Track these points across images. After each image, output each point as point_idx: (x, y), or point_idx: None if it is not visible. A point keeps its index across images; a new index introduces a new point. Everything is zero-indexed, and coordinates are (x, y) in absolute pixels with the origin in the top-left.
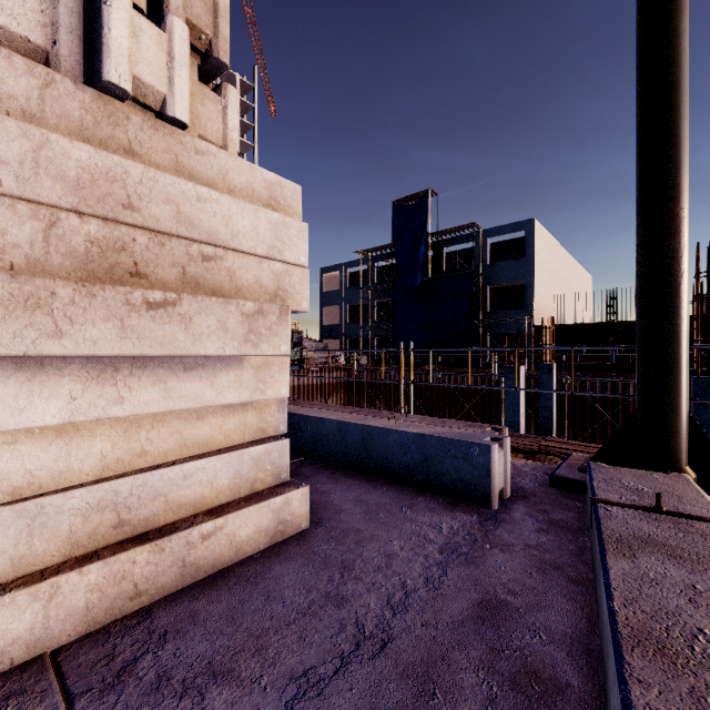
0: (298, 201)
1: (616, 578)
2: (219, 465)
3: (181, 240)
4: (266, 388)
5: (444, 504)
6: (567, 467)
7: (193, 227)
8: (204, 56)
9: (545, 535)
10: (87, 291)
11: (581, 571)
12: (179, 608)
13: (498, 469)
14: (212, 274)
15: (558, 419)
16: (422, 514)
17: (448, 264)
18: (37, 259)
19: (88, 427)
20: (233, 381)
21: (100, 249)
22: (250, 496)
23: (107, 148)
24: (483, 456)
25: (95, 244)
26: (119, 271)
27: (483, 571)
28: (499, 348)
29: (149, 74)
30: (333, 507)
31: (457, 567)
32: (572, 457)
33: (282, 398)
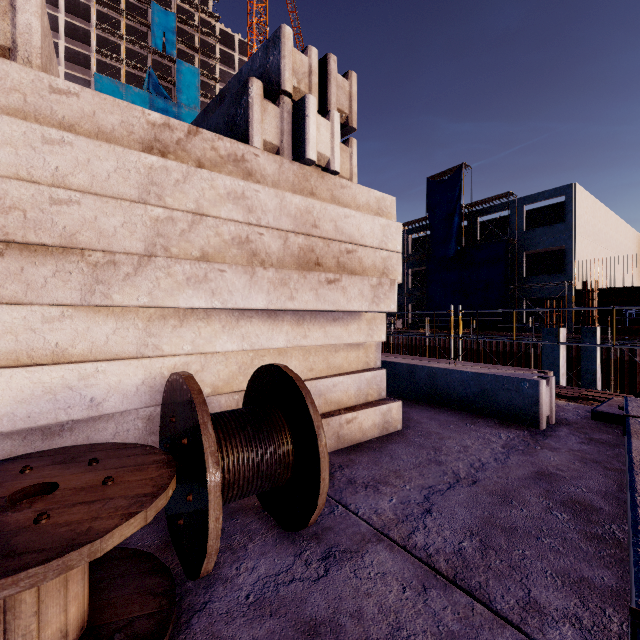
0: (394, 208)
1: (636, 446)
2: (349, 381)
3: (337, 242)
4: (373, 334)
5: (499, 424)
6: (607, 406)
7: (342, 234)
8: (342, 125)
9: (586, 445)
10: (303, 275)
11: (616, 465)
12: (341, 457)
13: (545, 400)
14: (351, 261)
15: (603, 383)
16: (483, 428)
17: (482, 233)
18: (280, 259)
19: (290, 351)
20: (356, 328)
21: (303, 251)
22: (365, 404)
23: (303, 194)
24: (532, 389)
25: (301, 249)
26: (310, 263)
27: (536, 459)
28: (542, 309)
29: (323, 149)
30: (414, 420)
31: (516, 455)
32: (613, 400)
33: (378, 343)
